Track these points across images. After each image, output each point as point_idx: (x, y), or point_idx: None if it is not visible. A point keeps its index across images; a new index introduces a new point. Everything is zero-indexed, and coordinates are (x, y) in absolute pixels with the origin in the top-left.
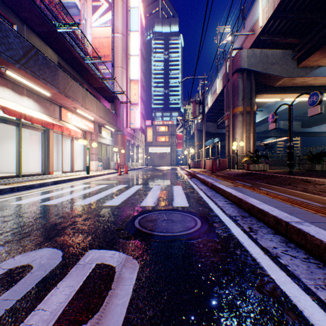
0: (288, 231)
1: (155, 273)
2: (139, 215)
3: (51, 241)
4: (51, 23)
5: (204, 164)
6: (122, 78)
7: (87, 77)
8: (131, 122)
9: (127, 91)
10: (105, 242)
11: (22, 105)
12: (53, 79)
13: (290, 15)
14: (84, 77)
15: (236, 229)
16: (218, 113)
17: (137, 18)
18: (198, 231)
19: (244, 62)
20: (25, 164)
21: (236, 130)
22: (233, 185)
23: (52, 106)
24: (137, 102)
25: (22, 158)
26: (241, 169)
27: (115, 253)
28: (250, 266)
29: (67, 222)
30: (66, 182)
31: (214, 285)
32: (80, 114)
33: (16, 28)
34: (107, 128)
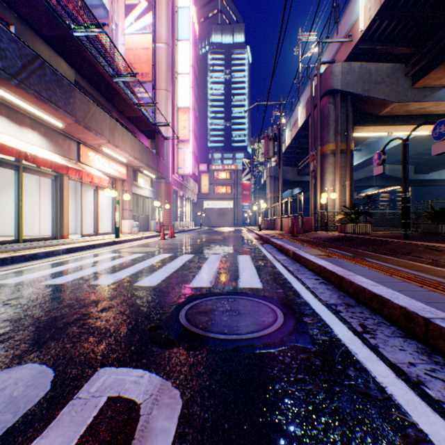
0: (429, 334)
1: (210, 418)
2: (187, 302)
3: (41, 349)
4: (64, 24)
5: (280, 224)
6: (167, 105)
7: (117, 102)
8: (179, 166)
9: (173, 123)
10: (128, 352)
11: (23, 139)
12: (67, 103)
13: (403, 13)
14: (113, 102)
15: (341, 328)
16: (299, 154)
17: (187, 22)
18: (281, 330)
19: (337, 81)
20: (30, 224)
21: (325, 177)
22: (325, 255)
23: (67, 142)
24: (188, 138)
25: (26, 216)
26: (333, 232)
27: (143, 375)
28: (377, 403)
29: (74, 315)
30: (86, 249)
31: None
32: (107, 154)
33: (14, 31)
34: (146, 173)
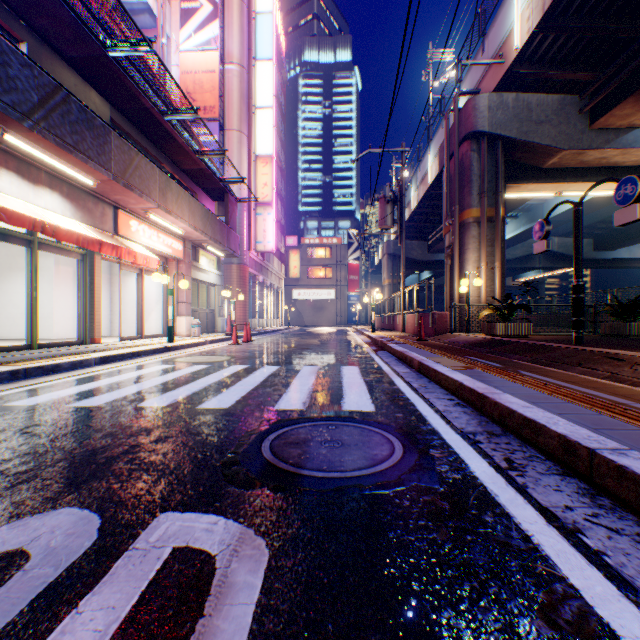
0: (594, 470)
1: (306, 572)
2: (271, 430)
3: (80, 491)
4: (96, 40)
5: (402, 323)
6: (240, 153)
7: (170, 149)
8: (258, 239)
9: (249, 178)
10: (196, 493)
11: (38, 203)
12: (101, 151)
13: (576, 24)
14: (163, 149)
15: (479, 463)
16: (429, 222)
17: (269, 34)
18: (398, 466)
19: (483, 119)
20: (47, 323)
21: (466, 255)
22: (463, 366)
23: (100, 206)
24: (270, 199)
25: (41, 311)
26: (477, 333)
27: (218, 522)
28: (519, 554)
29: (119, 447)
30: (127, 358)
31: (442, 605)
32: (156, 224)
33: (26, 50)
34: (210, 250)
